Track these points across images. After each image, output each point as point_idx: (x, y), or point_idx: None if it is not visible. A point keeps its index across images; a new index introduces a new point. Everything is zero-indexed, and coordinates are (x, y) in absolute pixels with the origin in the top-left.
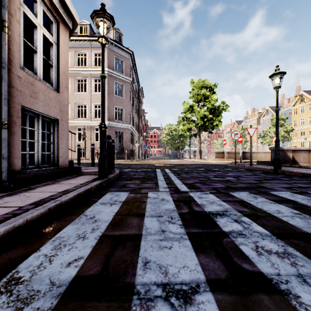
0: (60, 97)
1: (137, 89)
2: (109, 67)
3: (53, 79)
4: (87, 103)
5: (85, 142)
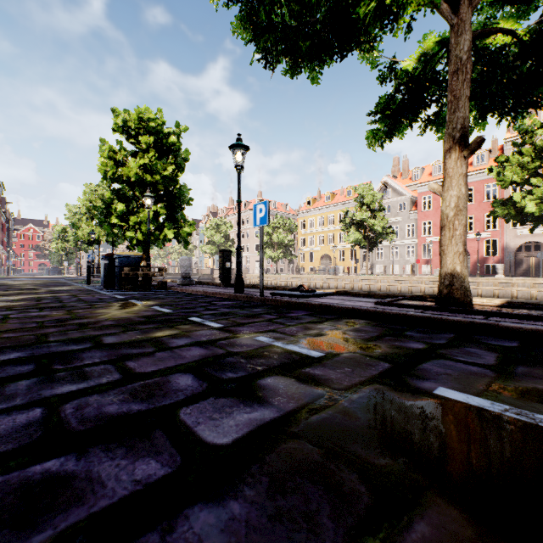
0: None
1: None
2: None
3: None
4: None
5: None
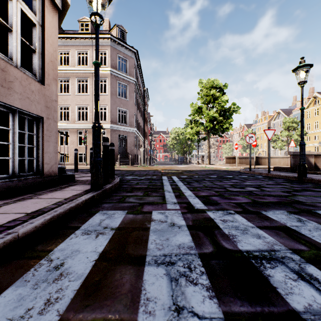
0: (46, 91)
1: (142, 90)
2: (112, 66)
3: (36, 68)
4: (88, 105)
5: (86, 146)
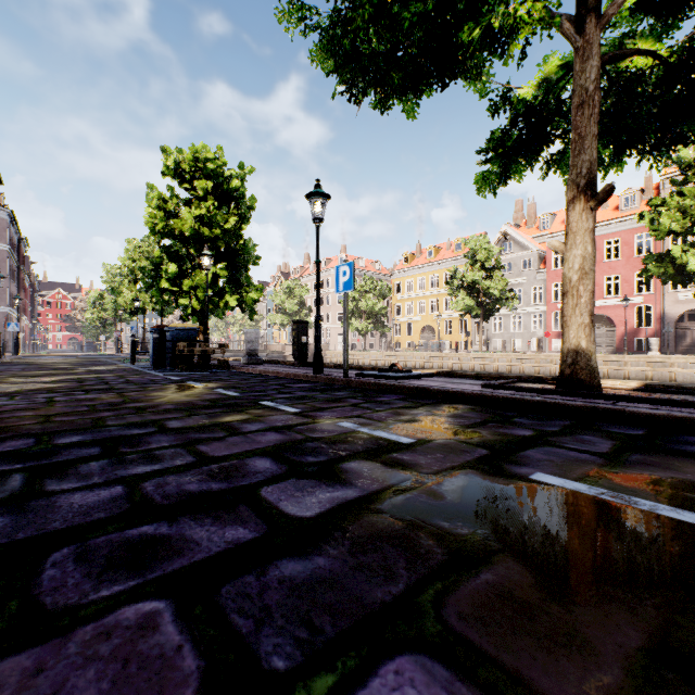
0: None
1: (16, 241)
2: None
3: None
4: None
5: None
